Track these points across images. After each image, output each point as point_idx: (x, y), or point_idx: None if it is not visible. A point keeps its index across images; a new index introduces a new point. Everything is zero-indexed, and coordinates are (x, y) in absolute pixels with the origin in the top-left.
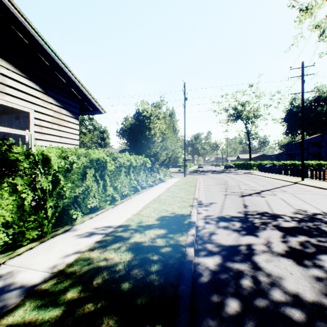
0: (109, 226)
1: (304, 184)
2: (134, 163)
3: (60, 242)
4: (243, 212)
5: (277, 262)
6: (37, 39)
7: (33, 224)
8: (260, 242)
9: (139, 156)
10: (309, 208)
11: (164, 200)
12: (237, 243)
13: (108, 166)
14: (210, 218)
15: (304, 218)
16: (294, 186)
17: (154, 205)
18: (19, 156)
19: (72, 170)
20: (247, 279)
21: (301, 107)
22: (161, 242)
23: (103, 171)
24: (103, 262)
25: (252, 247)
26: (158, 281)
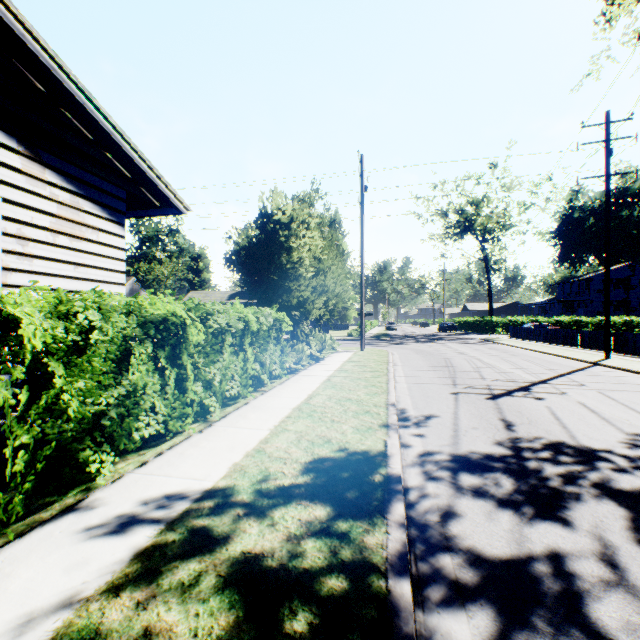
0: (181, 491)
1: (615, 367)
2: (253, 324)
3: (34, 556)
4: (509, 442)
5: None
6: (4, 17)
7: None
8: (583, 546)
9: (266, 309)
10: None
11: (321, 408)
12: (522, 551)
13: (191, 333)
14: (433, 463)
15: None
16: (595, 371)
17: (297, 423)
18: None
19: (91, 349)
20: None
21: (605, 205)
22: (316, 555)
23: (178, 347)
24: None
25: (567, 565)
26: None
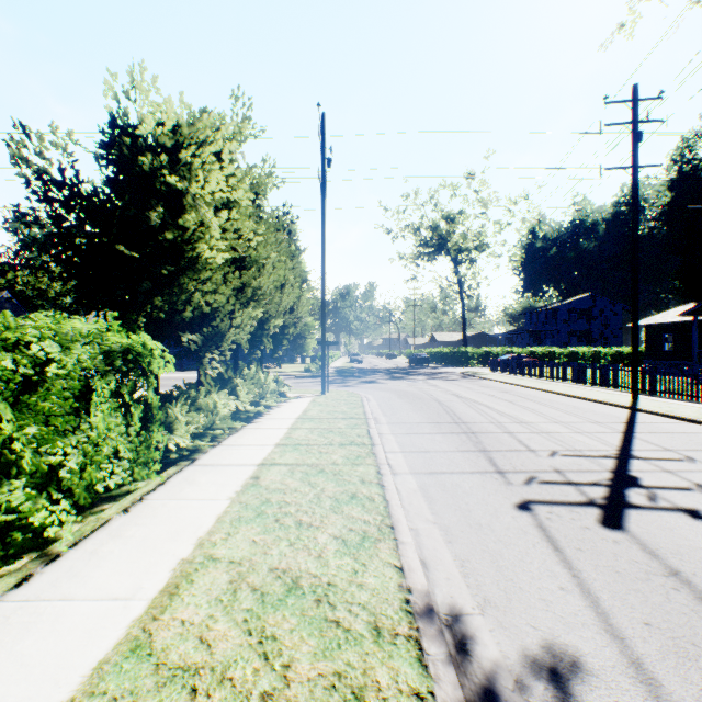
0: None
1: (669, 415)
2: None
3: None
4: None
5: None
6: None
7: None
8: None
9: (75, 320)
10: None
11: None
12: None
13: None
14: None
15: None
16: (653, 423)
17: None
18: None
19: None
20: None
21: (633, 204)
22: None
23: None
24: None
25: None
26: None
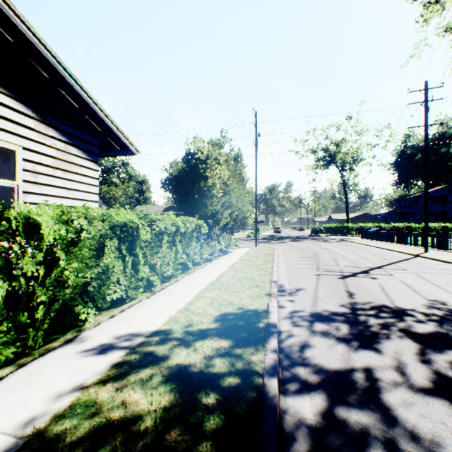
0: (138, 332)
1: (430, 258)
2: (182, 228)
3: (52, 365)
4: (349, 305)
5: (424, 407)
6: (26, 33)
7: (6, 336)
8: (386, 363)
9: (190, 218)
10: (448, 298)
11: (226, 284)
12: (348, 365)
13: (141, 234)
14: (298, 317)
15: (445, 316)
16: (416, 260)
17: (211, 293)
18: None
19: (81, 243)
20: (378, 448)
21: (424, 146)
22: (221, 365)
23: (134, 242)
24: (119, 411)
25: (374, 373)
26: None
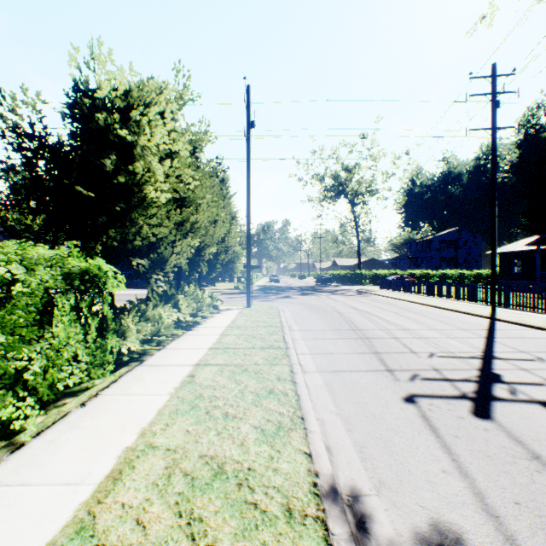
0: None
1: (521, 323)
2: None
3: None
4: None
5: None
6: None
7: None
8: None
9: (39, 247)
10: None
11: None
12: None
13: None
14: None
15: None
16: (509, 329)
17: None
18: None
19: None
20: None
21: (492, 157)
22: None
23: None
24: None
25: None
26: None
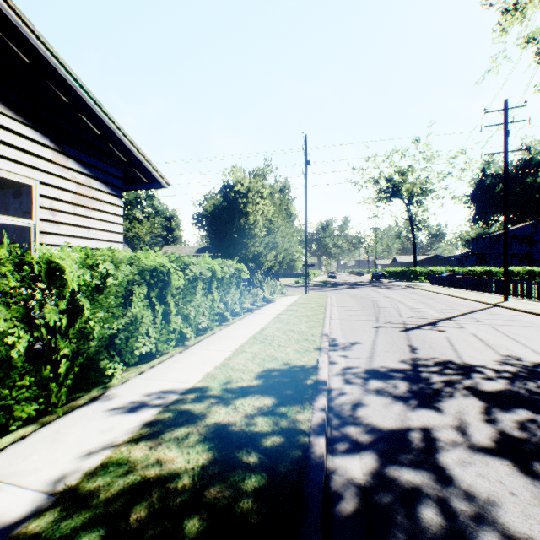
0: (171, 389)
1: (510, 308)
2: (219, 272)
3: (79, 424)
4: (411, 360)
5: (483, 467)
6: (44, 54)
7: (29, 392)
8: (446, 423)
9: (229, 261)
10: (525, 353)
11: (271, 337)
12: (404, 425)
13: (173, 279)
14: (352, 374)
15: (519, 373)
16: (493, 310)
17: (253, 347)
18: (1, 267)
19: (106, 289)
20: (429, 506)
21: (504, 176)
22: (264, 424)
23: (165, 289)
24: (154, 469)
25: (432, 433)
26: (257, 514)
